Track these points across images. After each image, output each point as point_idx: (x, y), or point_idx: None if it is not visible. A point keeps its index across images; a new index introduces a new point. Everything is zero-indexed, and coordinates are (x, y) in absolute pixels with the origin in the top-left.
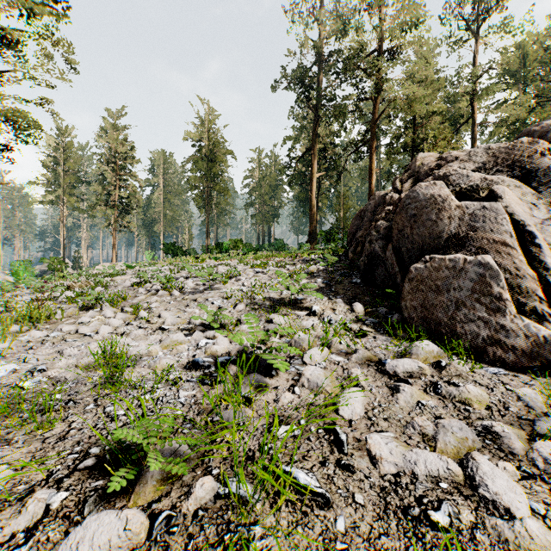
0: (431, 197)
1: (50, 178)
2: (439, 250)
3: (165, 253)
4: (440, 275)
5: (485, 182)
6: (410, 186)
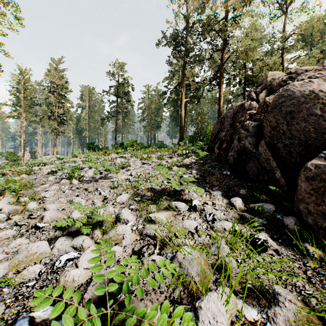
0: (309, 93)
1: (14, 101)
2: None
3: (87, 149)
4: None
5: None
6: (264, 95)
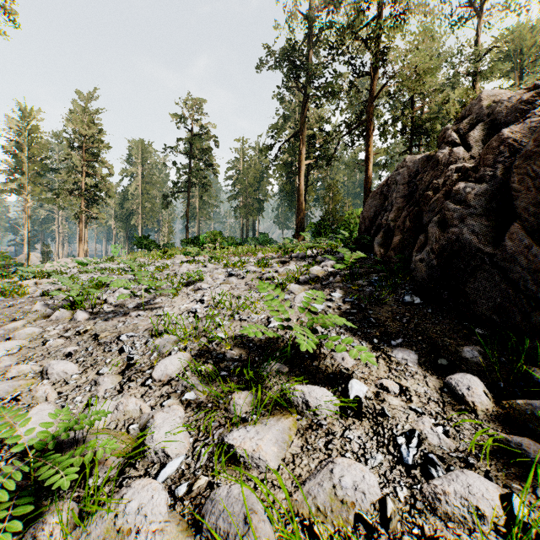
0: None
1: (13, 165)
2: None
3: (137, 247)
4: None
5: None
6: (481, 135)
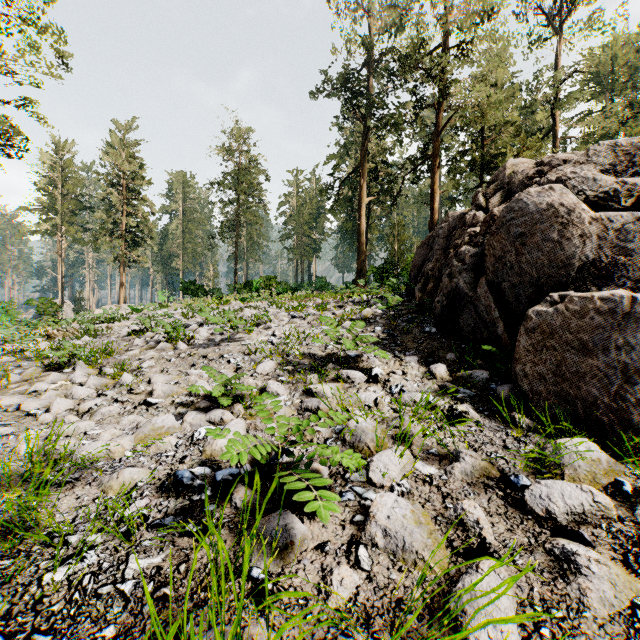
0: (548, 208)
1: (45, 203)
2: (568, 286)
3: (183, 293)
4: (586, 325)
5: (623, 188)
6: (499, 201)
